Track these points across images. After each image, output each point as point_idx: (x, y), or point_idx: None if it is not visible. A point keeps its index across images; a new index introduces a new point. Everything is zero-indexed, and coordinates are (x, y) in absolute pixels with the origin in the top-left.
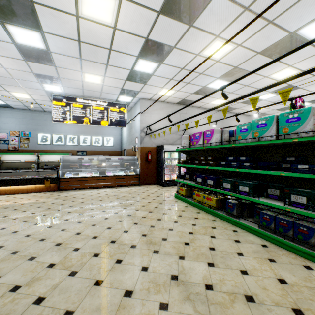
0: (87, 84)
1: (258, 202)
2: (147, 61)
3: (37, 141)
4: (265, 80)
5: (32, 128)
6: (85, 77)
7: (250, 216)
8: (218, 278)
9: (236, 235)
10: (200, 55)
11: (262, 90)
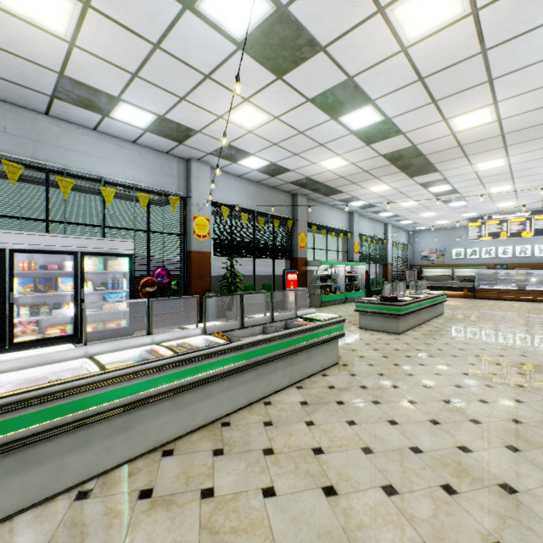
0: (500, 207)
1: None
2: None
3: (450, 256)
4: None
5: (446, 244)
6: (497, 205)
7: None
8: None
9: None
10: None
11: None
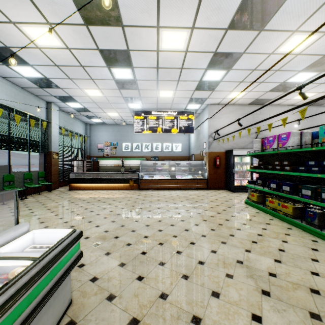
0: (161, 99)
1: None
2: (215, 70)
3: (121, 149)
4: None
5: (118, 138)
6: (159, 94)
7: None
8: (283, 271)
9: (314, 244)
10: (274, 53)
11: None
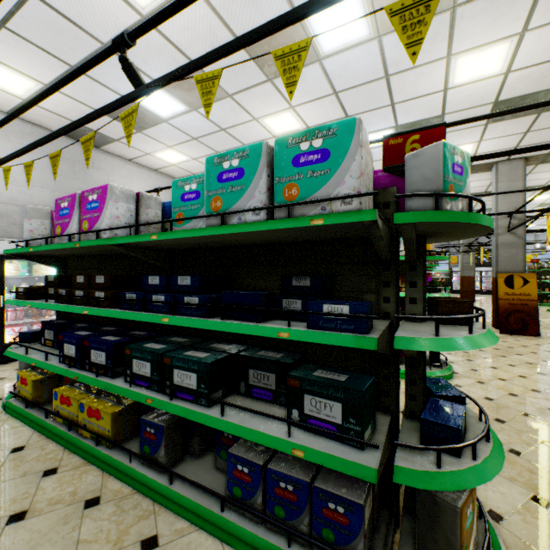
0: None
1: (221, 428)
2: None
3: None
4: (255, 127)
5: None
6: None
7: (211, 445)
8: None
9: None
10: None
11: (230, 49)
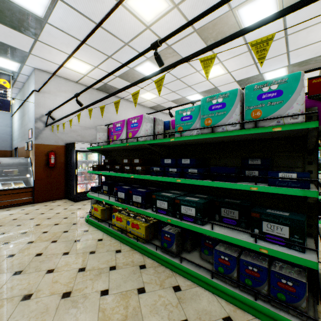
0: None
1: (213, 235)
2: None
3: None
4: (197, 76)
5: None
6: None
7: (194, 247)
8: None
9: (180, 302)
10: (123, 5)
11: (221, 43)
